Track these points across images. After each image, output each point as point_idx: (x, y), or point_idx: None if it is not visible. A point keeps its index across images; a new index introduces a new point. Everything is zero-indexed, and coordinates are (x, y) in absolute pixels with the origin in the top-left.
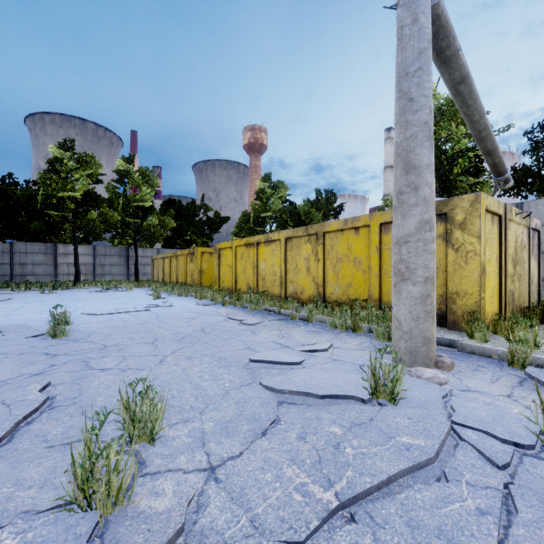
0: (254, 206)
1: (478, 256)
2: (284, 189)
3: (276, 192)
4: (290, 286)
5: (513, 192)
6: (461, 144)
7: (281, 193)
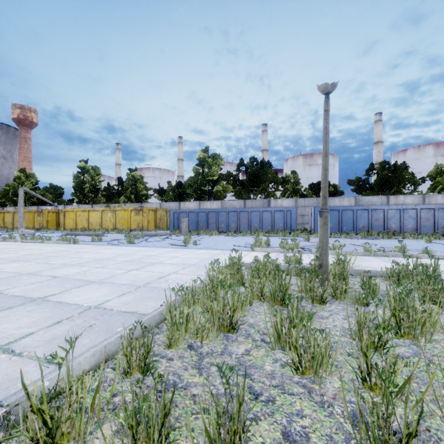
0: (13, 185)
1: (46, 219)
2: (34, 178)
3: (29, 179)
4: (15, 225)
5: (107, 199)
6: (88, 184)
7: (32, 180)
